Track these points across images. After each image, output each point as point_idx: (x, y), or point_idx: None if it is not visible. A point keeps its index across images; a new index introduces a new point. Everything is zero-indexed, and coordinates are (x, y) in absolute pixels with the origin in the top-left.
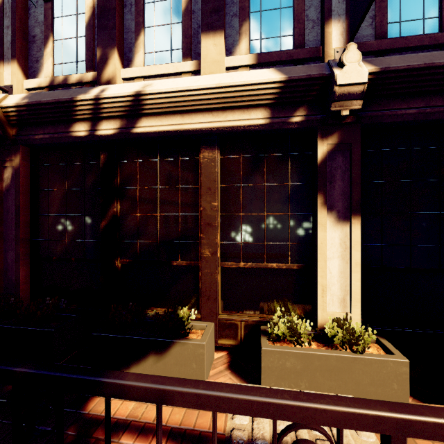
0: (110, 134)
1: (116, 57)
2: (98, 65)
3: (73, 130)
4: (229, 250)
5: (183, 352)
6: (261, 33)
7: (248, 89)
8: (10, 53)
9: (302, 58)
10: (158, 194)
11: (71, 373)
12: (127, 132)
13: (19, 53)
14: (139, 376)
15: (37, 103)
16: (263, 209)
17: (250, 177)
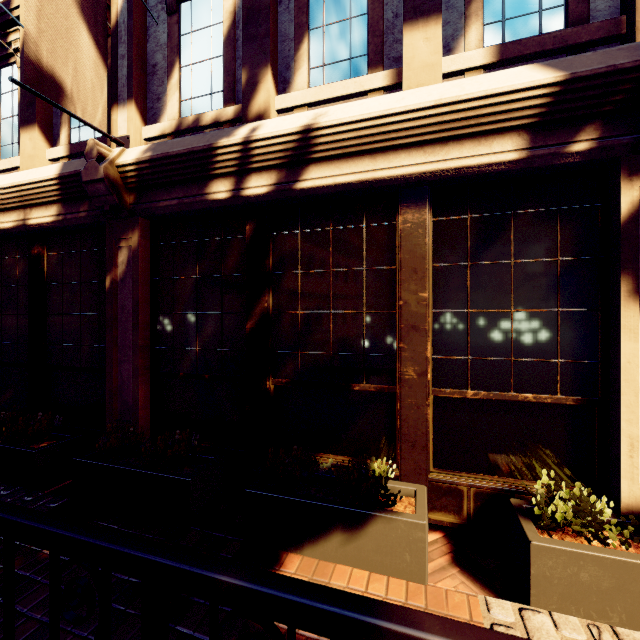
0: (262, 193)
1: (269, 80)
2: (244, 94)
3: (209, 191)
4: (448, 369)
5: (388, 534)
6: (504, 11)
7: (492, 102)
8: (125, 91)
9: (586, 41)
10: (330, 281)
11: (315, 599)
12: (288, 189)
13: (136, 91)
14: (445, 624)
15: (164, 156)
16: (508, 302)
17: (484, 251)
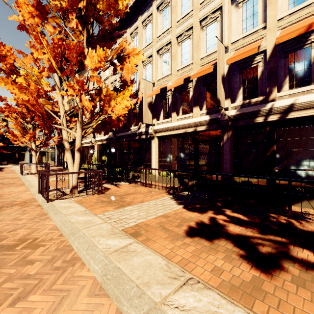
0: (274, 120)
1: (276, 90)
2: (267, 94)
3: (256, 120)
4: None
5: None
6: None
7: None
8: (227, 96)
9: None
10: (297, 141)
11: None
12: (283, 118)
13: (230, 95)
14: None
15: (243, 113)
16: None
17: None
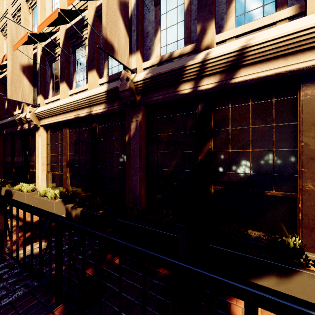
0: (210, 87)
1: (213, 26)
2: (198, 37)
3: (179, 89)
4: None
5: (312, 284)
6: None
7: None
8: (135, 47)
9: None
10: (250, 133)
11: None
12: (226, 84)
13: (140, 46)
14: None
15: (158, 74)
16: None
17: None
